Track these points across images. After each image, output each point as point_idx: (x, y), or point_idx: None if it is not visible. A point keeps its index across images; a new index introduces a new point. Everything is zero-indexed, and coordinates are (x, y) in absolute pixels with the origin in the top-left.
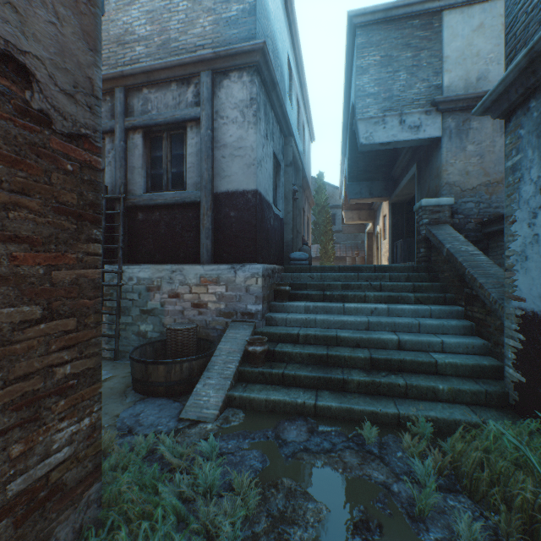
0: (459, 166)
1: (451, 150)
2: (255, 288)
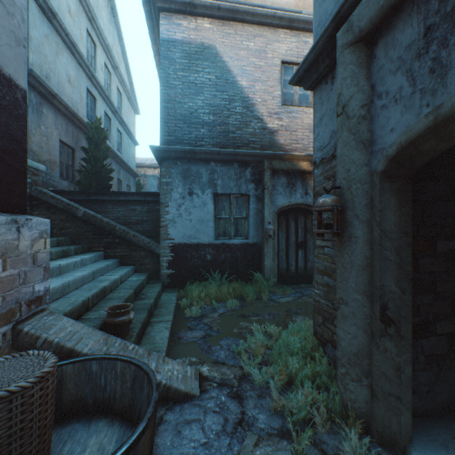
0: (38, 139)
1: (35, 122)
2: (44, 255)
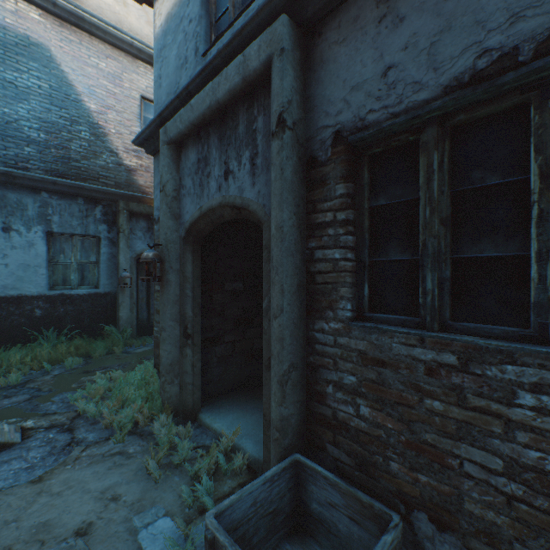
0: None
1: None
2: None
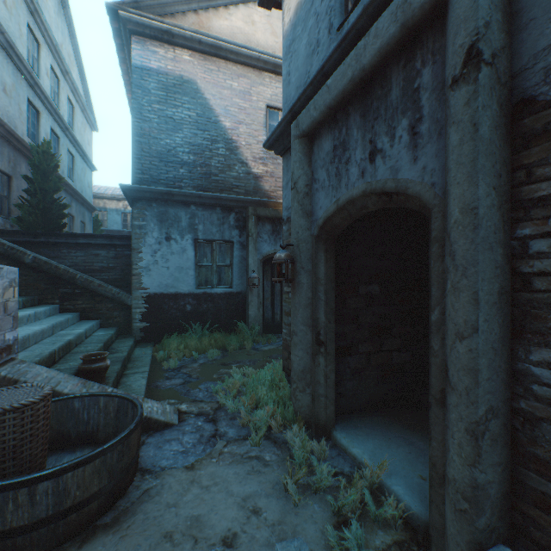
0: None
1: None
2: (14, 304)
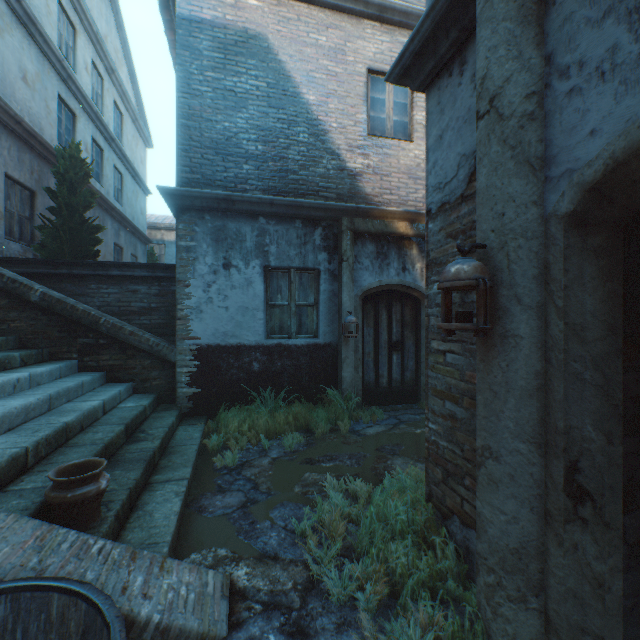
0: None
1: None
2: None
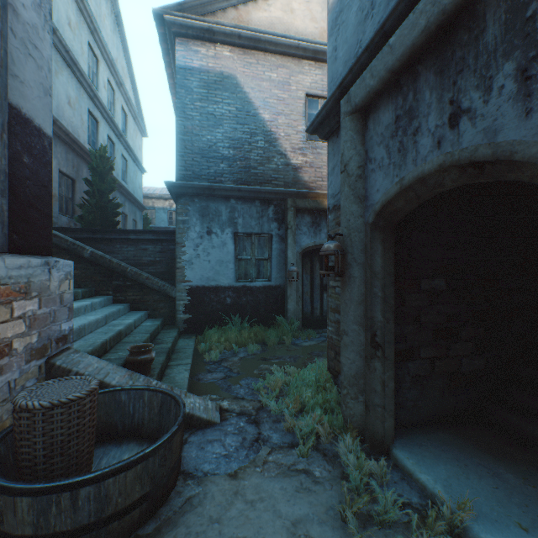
0: None
1: None
2: (69, 296)
